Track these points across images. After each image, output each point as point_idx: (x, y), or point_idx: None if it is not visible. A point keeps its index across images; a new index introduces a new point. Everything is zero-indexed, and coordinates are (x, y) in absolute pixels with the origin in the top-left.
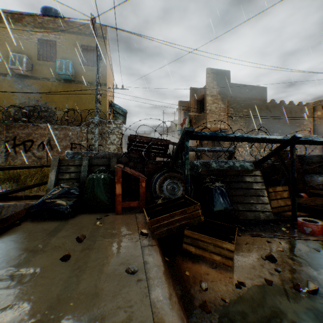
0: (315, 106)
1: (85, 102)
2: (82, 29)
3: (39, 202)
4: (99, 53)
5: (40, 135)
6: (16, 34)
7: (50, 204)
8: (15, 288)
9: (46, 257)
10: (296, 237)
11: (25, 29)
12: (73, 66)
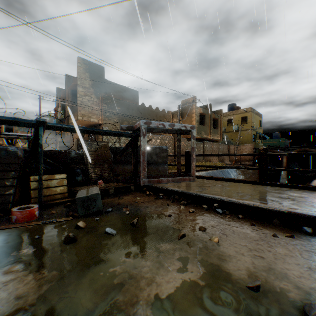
0: (173, 114)
1: None
2: None
3: None
4: None
5: None
6: None
7: None
8: None
9: None
10: None
11: None
12: None
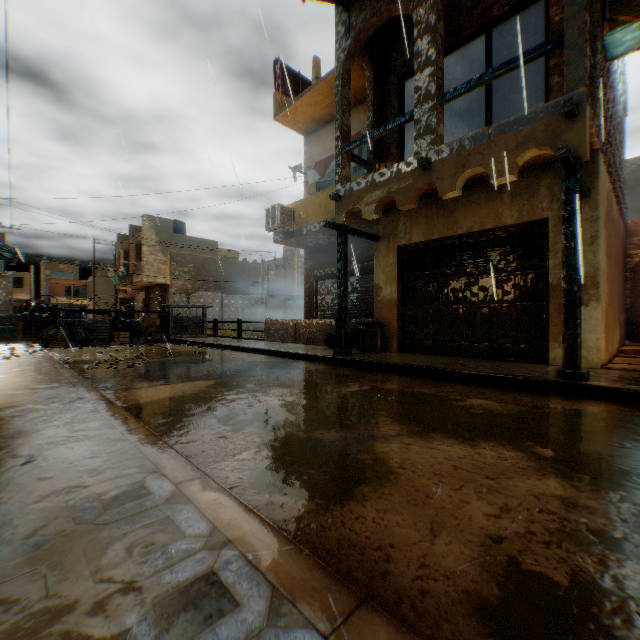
0: (270, 266)
1: None
2: None
3: None
4: None
5: None
6: None
7: None
8: None
9: None
10: (105, 346)
11: None
12: None
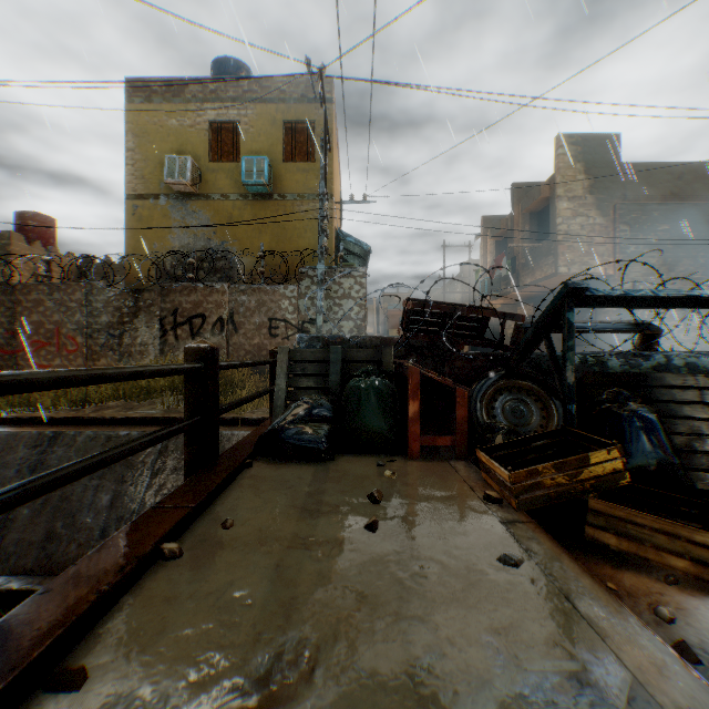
0: None
1: (292, 236)
2: (285, 90)
3: (274, 428)
4: (327, 134)
5: (214, 304)
6: (173, 119)
7: (294, 433)
8: (322, 564)
9: (335, 522)
10: None
11: (189, 107)
12: (271, 167)
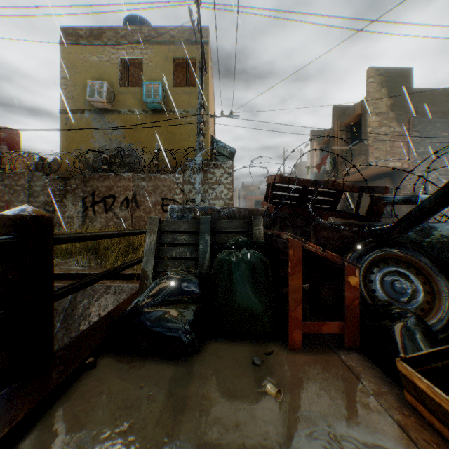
0: None
1: (179, 140)
2: (175, 36)
3: (129, 312)
4: (203, 58)
5: (122, 188)
6: (94, 56)
7: (151, 319)
8: None
9: None
10: None
11: (105, 48)
12: (164, 90)
